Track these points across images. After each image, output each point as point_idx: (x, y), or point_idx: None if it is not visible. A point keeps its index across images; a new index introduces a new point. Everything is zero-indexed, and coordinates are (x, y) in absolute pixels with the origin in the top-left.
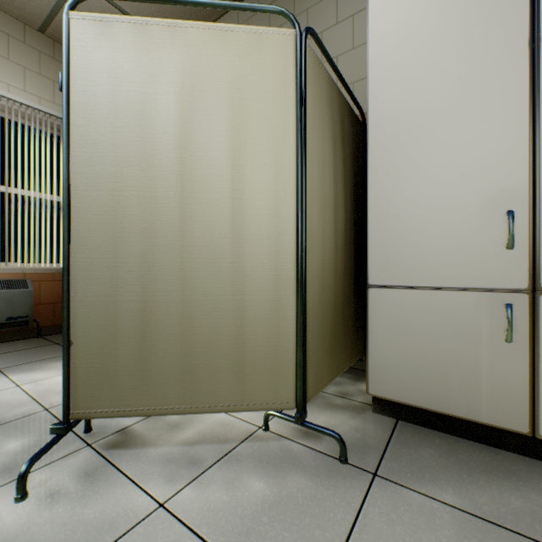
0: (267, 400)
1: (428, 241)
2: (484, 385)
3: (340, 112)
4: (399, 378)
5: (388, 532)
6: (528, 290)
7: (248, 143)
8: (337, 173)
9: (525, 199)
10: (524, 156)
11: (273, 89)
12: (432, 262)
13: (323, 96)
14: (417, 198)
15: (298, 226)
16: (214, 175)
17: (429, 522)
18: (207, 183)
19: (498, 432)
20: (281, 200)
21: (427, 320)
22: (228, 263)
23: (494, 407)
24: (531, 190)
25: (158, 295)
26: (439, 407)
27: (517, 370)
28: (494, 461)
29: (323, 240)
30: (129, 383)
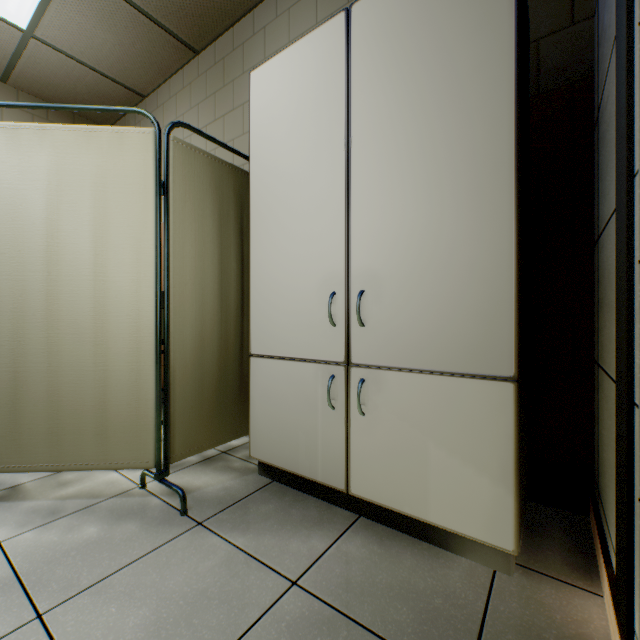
0: (129, 460)
1: (287, 316)
2: (320, 448)
3: (237, 187)
4: (269, 441)
5: (162, 562)
6: (344, 364)
7: (111, 231)
8: (229, 247)
9: (343, 282)
10: (343, 244)
11: (134, 182)
12: (289, 335)
13: (205, 179)
14: (281, 276)
15: (157, 304)
16: (80, 260)
17: (204, 556)
18: (73, 267)
19: (334, 490)
20: (142, 281)
21: (286, 388)
22: (90, 338)
23: (325, 468)
24: (346, 274)
25: (29, 367)
26: (293, 468)
27: (339, 434)
28: (317, 515)
29: (203, 313)
30: (3, 443)
